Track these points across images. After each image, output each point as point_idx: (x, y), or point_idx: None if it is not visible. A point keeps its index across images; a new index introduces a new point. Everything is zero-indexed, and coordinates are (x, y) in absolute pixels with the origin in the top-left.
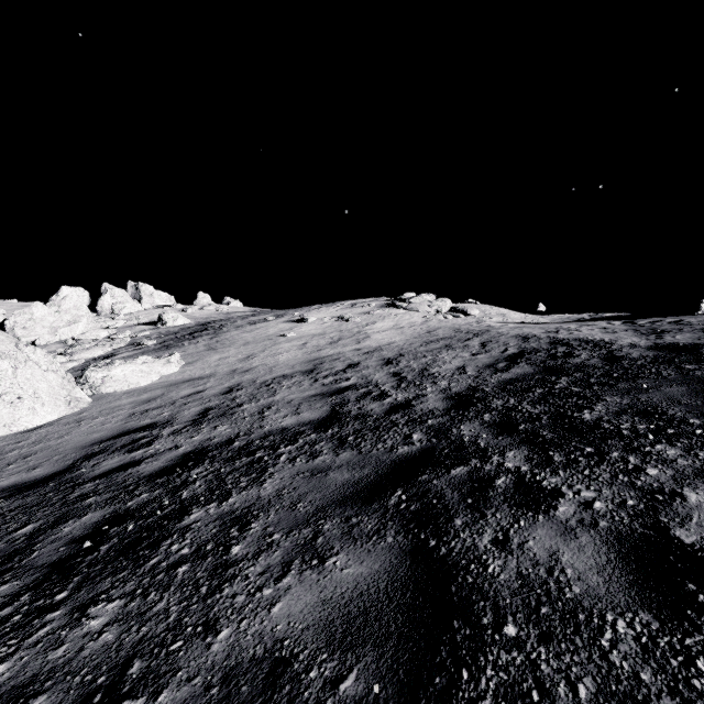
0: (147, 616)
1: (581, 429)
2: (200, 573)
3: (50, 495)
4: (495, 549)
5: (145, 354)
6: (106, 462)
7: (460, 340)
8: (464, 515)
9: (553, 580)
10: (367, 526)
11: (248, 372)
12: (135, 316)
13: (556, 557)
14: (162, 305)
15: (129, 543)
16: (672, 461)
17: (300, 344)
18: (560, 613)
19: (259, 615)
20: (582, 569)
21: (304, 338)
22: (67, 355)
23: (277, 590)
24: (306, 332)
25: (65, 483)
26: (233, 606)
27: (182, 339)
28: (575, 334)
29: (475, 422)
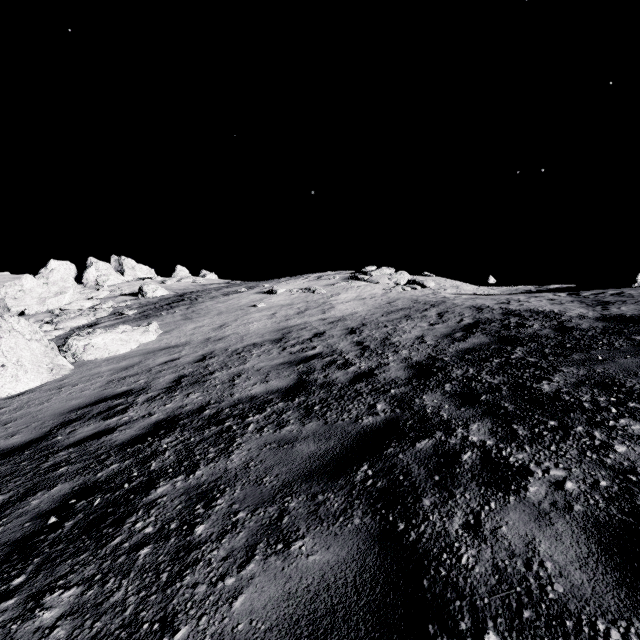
0: (103, 608)
1: (542, 401)
2: (162, 557)
3: (23, 464)
4: (467, 535)
5: (126, 323)
6: (81, 429)
7: (418, 310)
8: (432, 494)
9: (533, 575)
10: (334, 505)
11: (220, 340)
12: (118, 287)
13: (532, 546)
14: (143, 277)
15: (93, 520)
16: (639, 437)
17: (270, 314)
18: (545, 618)
19: (219, 610)
20: (562, 562)
21: (273, 308)
22: (53, 324)
23: (240, 579)
24: (275, 303)
25: (40, 451)
26: (193, 598)
27: (160, 309)
28: (526, 306)
29: (437, 393)
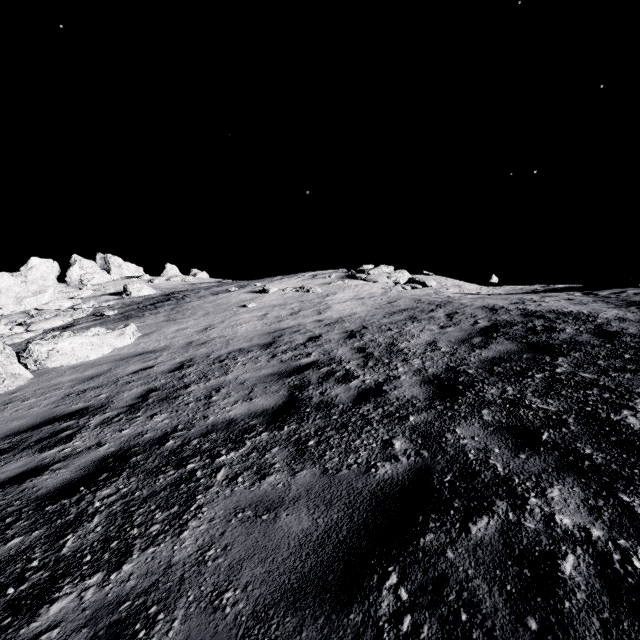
0: None
1: None
2: None
3: None
4: None
5: (104, 325)
6: (7, 466)
7: (423, 311)
8: None
9: None
10: None
11: (203, 345)
12: (103, 286)
13: None
14: (130, 276)
15: None
16: None
17: (261, 315)
18: None
19: None
20: None
21: (264, 308)
22: (26, 326)
23: None
24: (267, 303)
25: None
26: None
27: (143, 309)
28: (546, 306)
29: (474, 424)
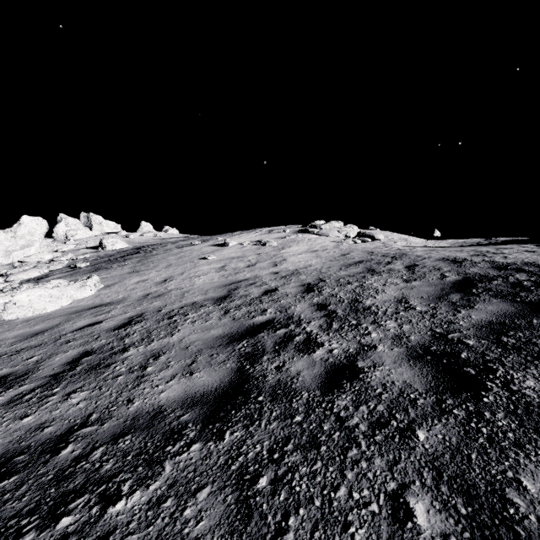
0: None
1: None
2: None
3: None
4: None
5: (73, 276)
6: None
7: (380, 263)
8: None
9: None
10: None
11: (158, 297)
12: (85, 241)
13: None
14: (109, 232)
15: None
16: None
17: (219, 267)
18: None
19: None
20: None
21: (223, 260)
22: (5, 277)
23: None
24: (226, 255)
25: None
26: None
27: (113, 261)
28: (515, 258)
29: None
